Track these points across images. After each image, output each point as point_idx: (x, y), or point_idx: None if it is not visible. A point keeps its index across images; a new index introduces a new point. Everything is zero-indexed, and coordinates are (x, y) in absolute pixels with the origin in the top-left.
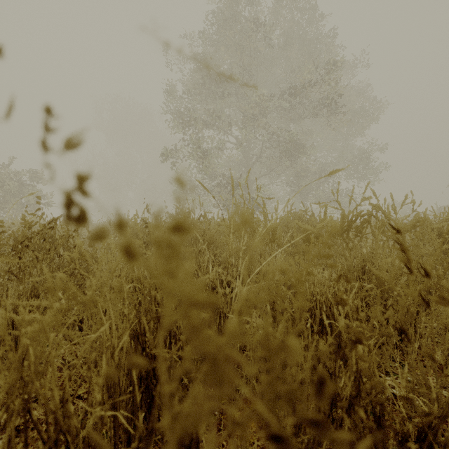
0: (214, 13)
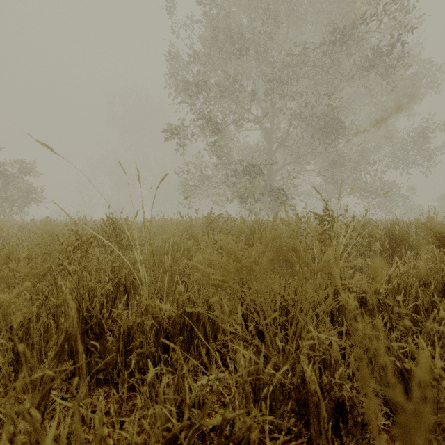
0: None
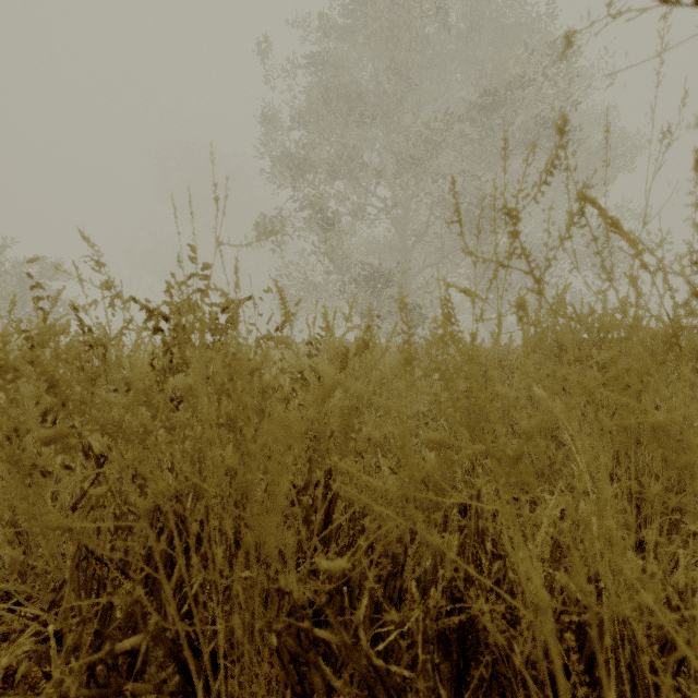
0: None
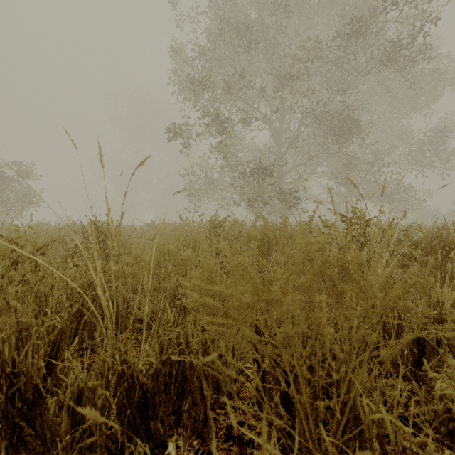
0: None
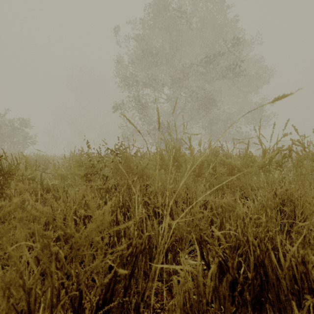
0: (150, 5)
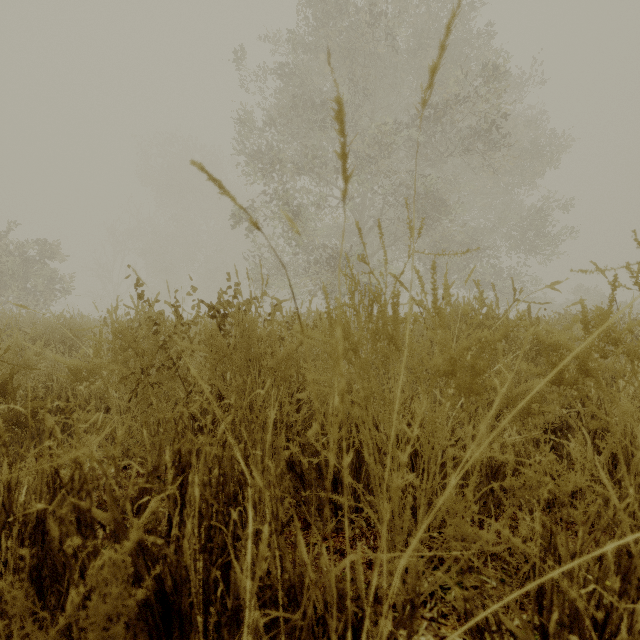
0: (310, 1)
